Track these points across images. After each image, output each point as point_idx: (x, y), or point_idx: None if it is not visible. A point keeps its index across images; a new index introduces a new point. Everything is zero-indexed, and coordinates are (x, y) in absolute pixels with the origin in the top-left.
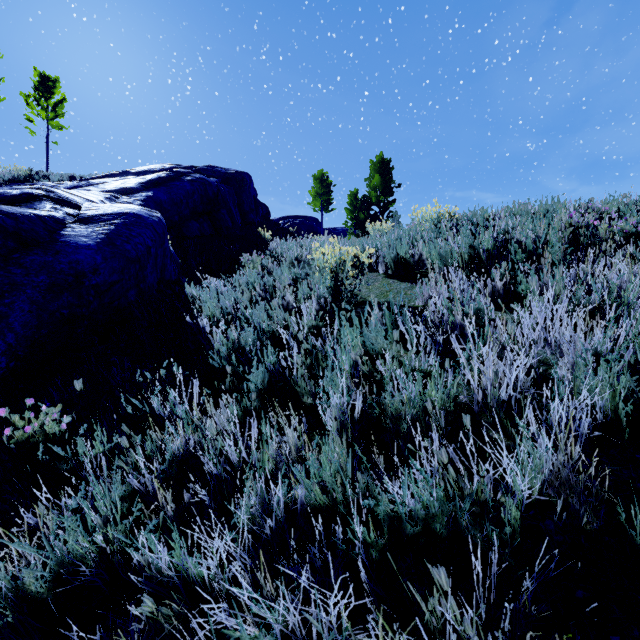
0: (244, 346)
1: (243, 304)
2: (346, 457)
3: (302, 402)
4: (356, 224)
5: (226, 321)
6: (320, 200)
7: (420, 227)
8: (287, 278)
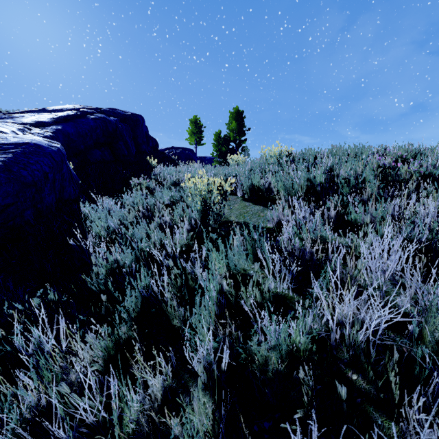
0: (123, 265)
1: (129, 221)
2: (212, 399)
3: (172, 325)
4: (220, 155)
5: (111, 239)
6: (194, 137)
7: (267, 161)
8: (167, 198)
